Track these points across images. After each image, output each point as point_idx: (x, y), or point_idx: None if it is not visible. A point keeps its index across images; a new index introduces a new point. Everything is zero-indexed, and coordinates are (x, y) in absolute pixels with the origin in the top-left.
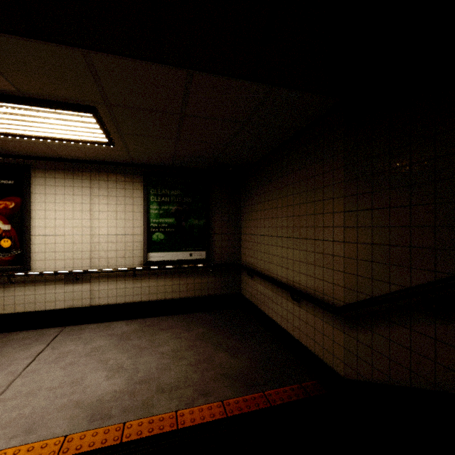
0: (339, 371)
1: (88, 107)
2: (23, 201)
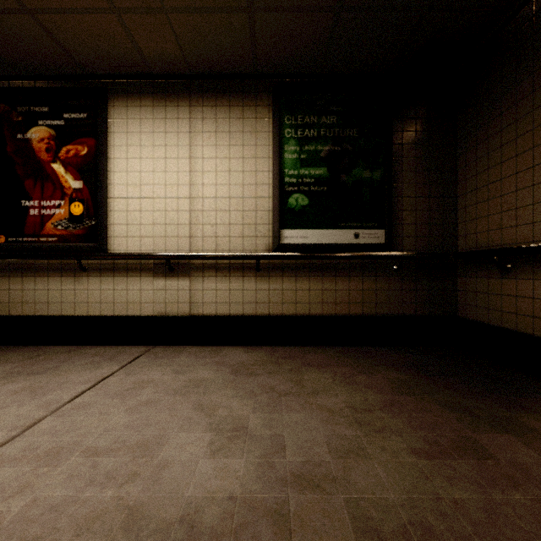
0: None
1: None
2: (97, 143)
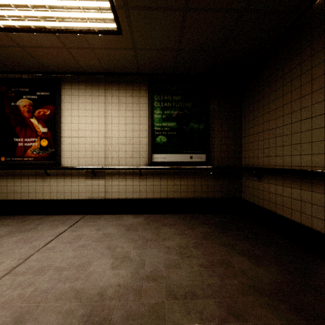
0: None
1: None
2: (55, 108)
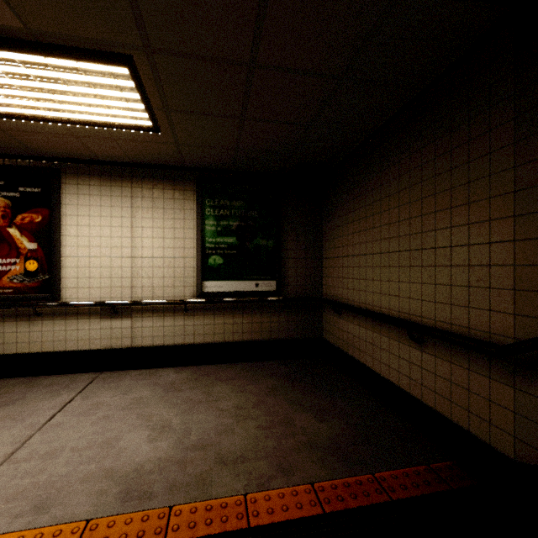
0: (503, 449)
1: (122, 57)
2: (51, 214)
